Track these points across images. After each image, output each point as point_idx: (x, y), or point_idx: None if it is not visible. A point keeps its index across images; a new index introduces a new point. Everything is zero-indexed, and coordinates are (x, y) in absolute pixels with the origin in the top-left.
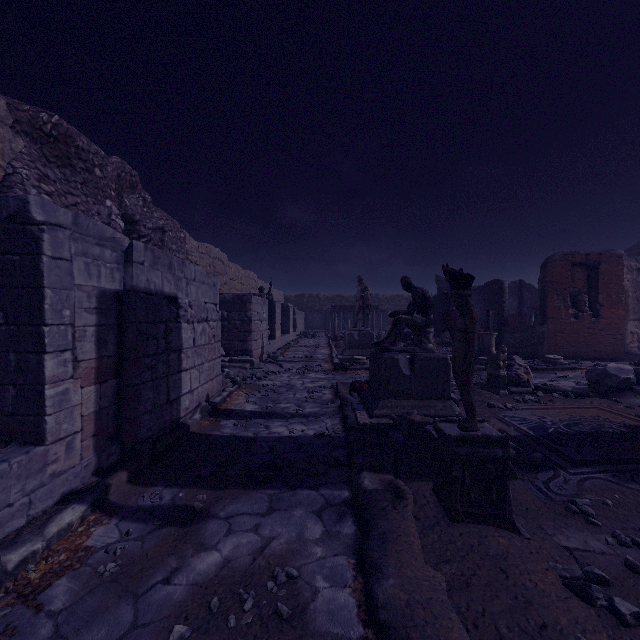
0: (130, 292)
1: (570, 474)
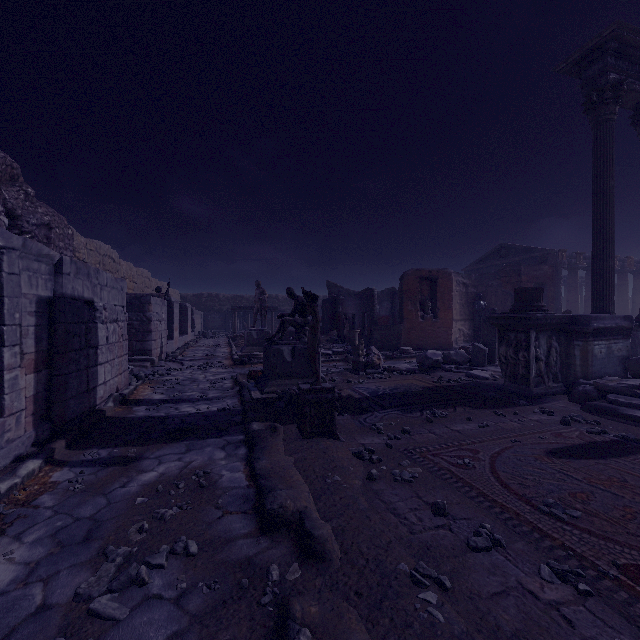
0: (60, 298)
1: (380, 413)
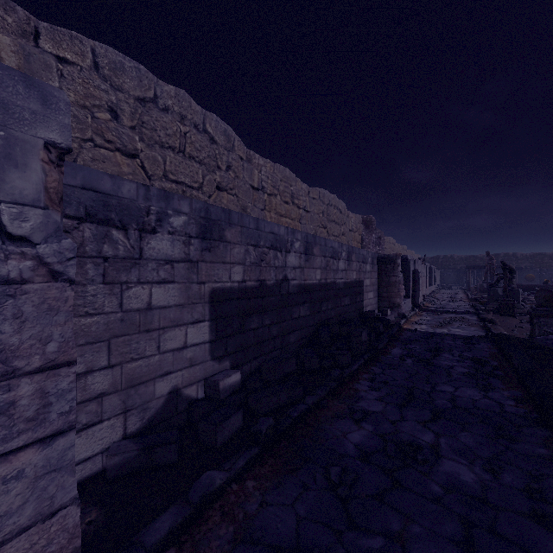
0: (415, 270)
1: None
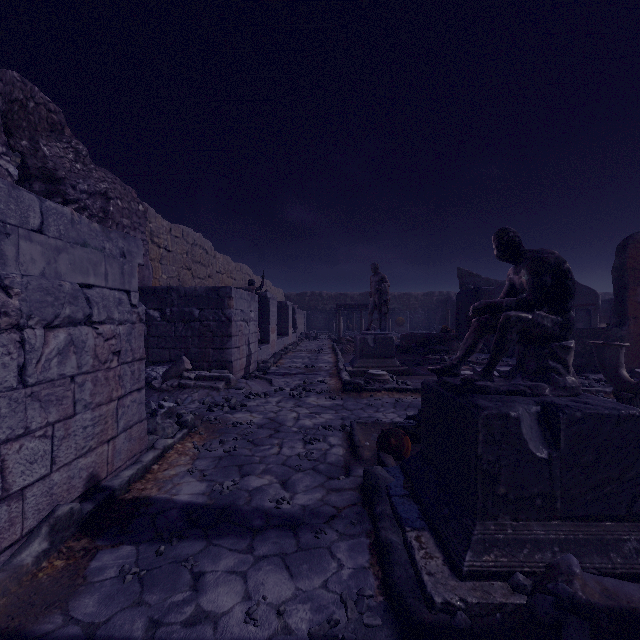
0: None
1: None
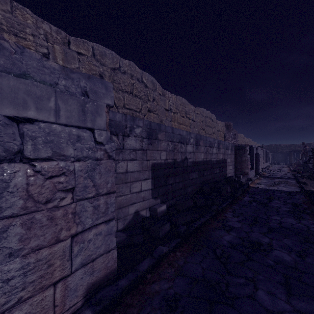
0: (257, 153)
1: None
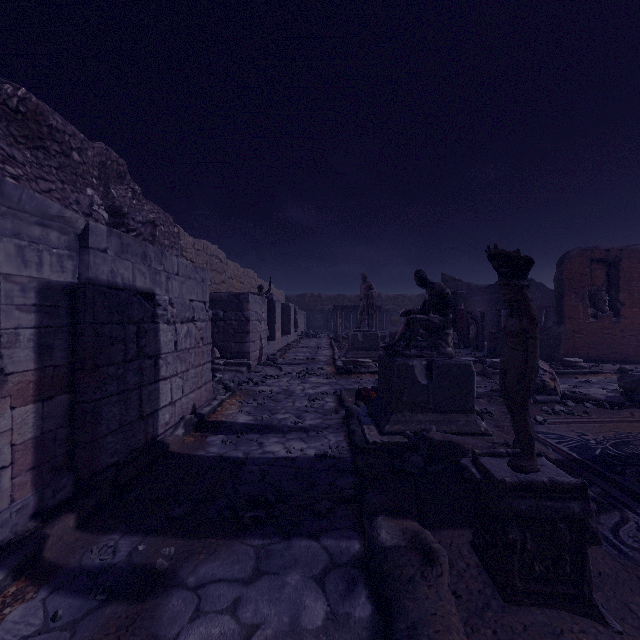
0: (86, 285)
1: None
